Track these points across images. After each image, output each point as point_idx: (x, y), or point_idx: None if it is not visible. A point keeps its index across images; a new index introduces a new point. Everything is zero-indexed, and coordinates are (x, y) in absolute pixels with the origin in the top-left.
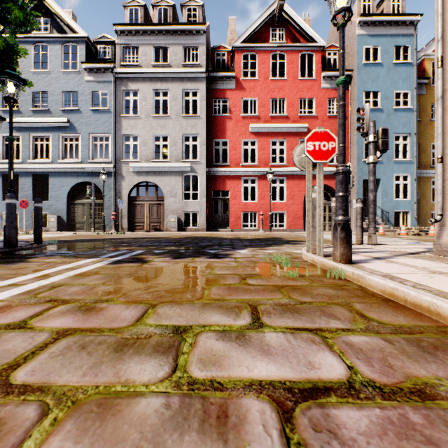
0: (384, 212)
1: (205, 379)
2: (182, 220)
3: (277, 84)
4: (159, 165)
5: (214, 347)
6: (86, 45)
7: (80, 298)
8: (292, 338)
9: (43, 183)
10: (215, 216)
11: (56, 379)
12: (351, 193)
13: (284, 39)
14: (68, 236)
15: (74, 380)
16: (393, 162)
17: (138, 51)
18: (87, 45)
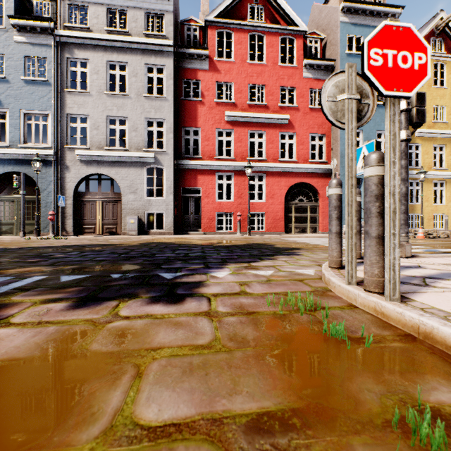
0: None
1: None
2: (144, 222)
3: (256, 68)
4: (114, 154)
5: None
6: None
7: None
8: None
9: None
10: (184, 217)
11: None
12: None
13: (263, 19)
14: None
15: None
16: None
17: (88, 12)
18: None
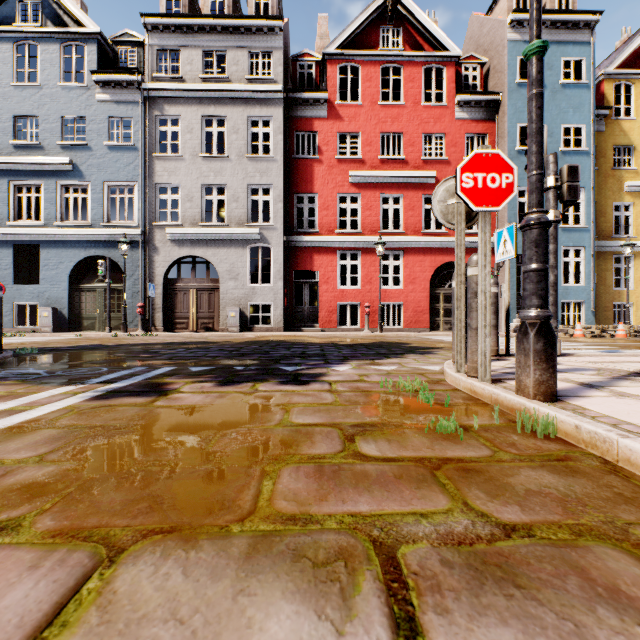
0: None
1: None
2: (247, 315)
3: (390, 111)
4: (211, 231)
5: None
6: (99, 45)
7: None
8: None
9: (36, 258)
10: (297, 309)
11: None
12: (499, 275)
13: (400, 45)
14: (66, 340)
15: None
16: (560, 230)
17: (180, 57)
18: (101, 45)
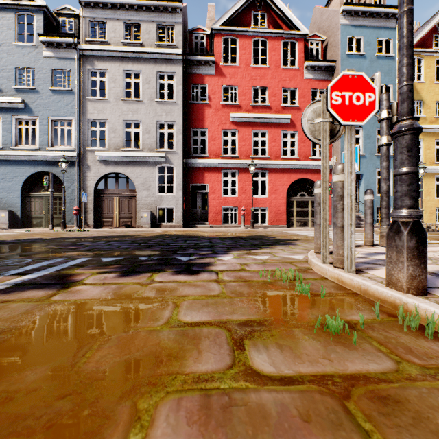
0: None
1: None
2: (156, 216)
3: (259, 72)
4: (130, 154)
5: None
6: (44, 15)
7: None
8: None
9: None
10: (192, 211)
11: None
12: None
13: (266, 25)
14: (16, 234)
15: None
16: (376, 157)
17: (107, 26)
18: (46, 16)
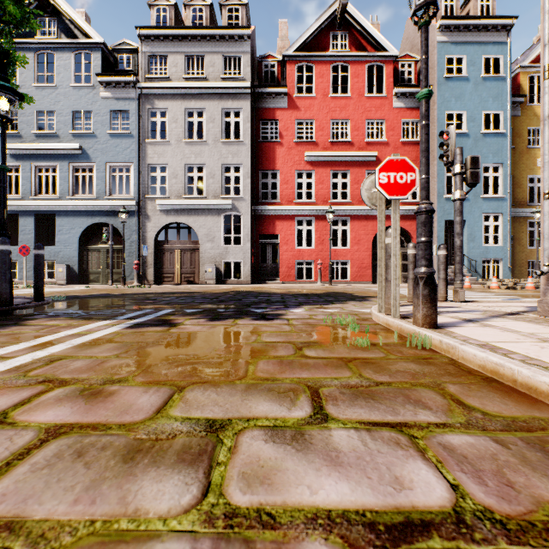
0: (470, 260)
1: (249, 508)
2: (221, 271)
3: (339, 102)
4: (192, 202)
5: (262, 453)
6: (102, 53)
7: (84, 377)
8: (368, 438)
9: (49, 224)
10: (262, 265)
11: (34, 509)
12: None
13: (347, 47)
14: (80, 290)
15: (60, 510)
16: (482, 199)
17: (167, 61)
18: (104, 53)
